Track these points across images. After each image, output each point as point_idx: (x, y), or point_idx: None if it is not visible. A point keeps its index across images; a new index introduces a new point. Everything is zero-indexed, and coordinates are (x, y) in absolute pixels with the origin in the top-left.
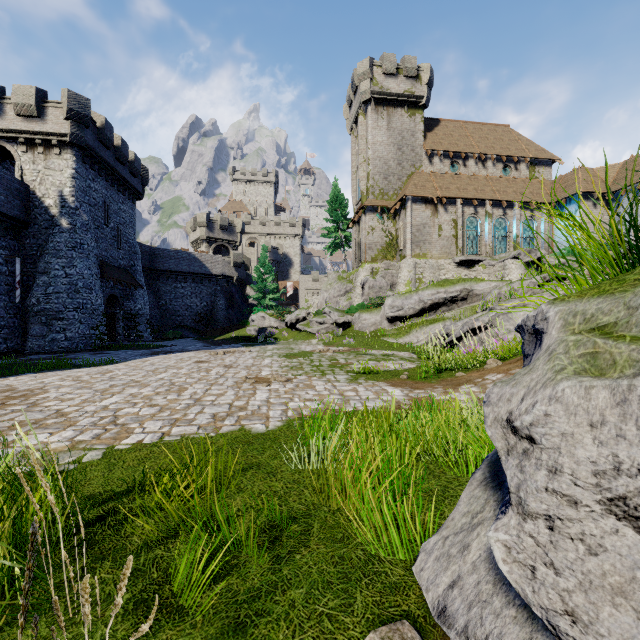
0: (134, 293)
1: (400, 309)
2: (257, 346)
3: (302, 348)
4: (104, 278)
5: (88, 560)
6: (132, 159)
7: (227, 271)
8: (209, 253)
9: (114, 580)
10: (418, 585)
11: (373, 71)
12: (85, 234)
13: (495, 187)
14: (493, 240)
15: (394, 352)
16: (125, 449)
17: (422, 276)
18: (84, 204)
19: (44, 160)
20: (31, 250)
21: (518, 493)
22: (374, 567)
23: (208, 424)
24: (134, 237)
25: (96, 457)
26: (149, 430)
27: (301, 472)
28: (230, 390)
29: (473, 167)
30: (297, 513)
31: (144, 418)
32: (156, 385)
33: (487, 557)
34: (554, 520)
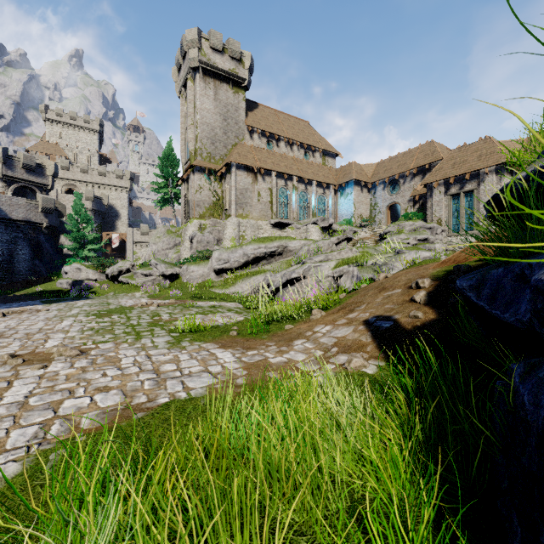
0: None
1: (226, 262)
2: (63, 302)
3: (122, 303)
4: None
5: None
6: None
7: (33, 216)
8: (7, 194)
9: None
10: None
11: (201, 42)
12: None
13: (300, 167)
14: (298, 208)
15: (221, 303)
16: None
17: (245, 234)
18: None
19: None
20: None
21: None
22: None
23: None
24: None
25: None
26: None
27: None
28: None
29: (284, 148)
30: None
31: None
32: None
33: None
34: None
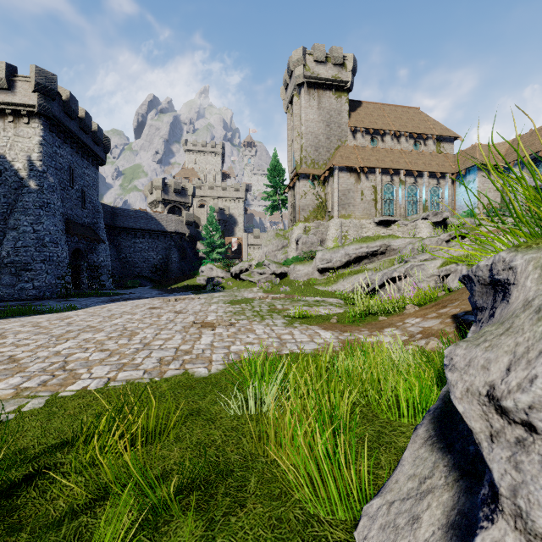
0: (97, 247)
1: (329, 261)
2: (205, 294)
3: (245, 295)
4: (69, 234)
5: (3, 532)
6: (95, 129)
7: (180, 229)
8: (164, 213)
9: None
10: None
11: (306, 59)
12: (51, 194)
13: (408, 159)
14: (406, 204)
15: (324, 298)
16: (69, 396)
17: (347, 234)
18: (51, 168)
19: (14, 128)
20: (2, 208)
21: (514, 499)
22: (313, 530)
23: (154, 368)
24: (97, 198)
25: (38, 405)
26: (96, 375)
27: (240, 418)
28: (178, 334)
29: (389, 142)
30: (234, 465)
31: (93, 363)
32: (110, 330)
33: (443, 537)
34: None
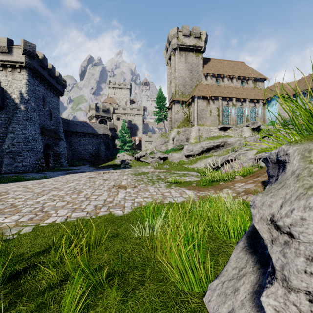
0: (58, 143)
1: (191, 151)
2: (120, 169)
3: (143, 170)
4: (43, 135)
5: (13, 297)
6: (57, 75)
7: (106, 132)
8: (97, 123)
9: (27, 310)
10: (207, 309)
11: (178, 34)
12: (33, 113)
13: (237, 91)
14: (236, 117)
15: (188, 172)
16: (45, 226)
17: (202, 135)
18: (32, 97)
19: (11, 75)
20: (5, 121)
21: (282, 272)
22: (181, 297)
23: (92, 211)
24: (58, 115)
25: (28, 231)
26: (60, 215)
27: (141, 238)
28: (105, 192)
29: (226, 82)
30: (138, 263)
31: (58, 208)
32: (67, 190)
33: (250, 298)
34: (312, 295)
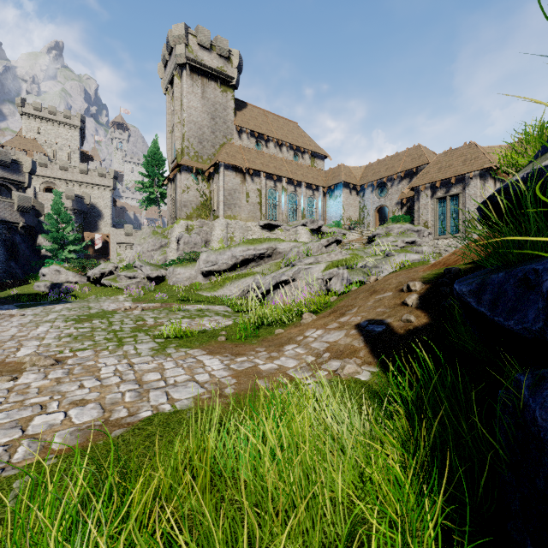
0: None
1: (214, 264)
2: (40, 306)
3: (104, 306)
4: None
5: None
6: None
7: (8, 215)
8: None
9: None
10: None
11: (188, 38)
12: None
13: (289, 168)
14: (288, 210)
15: (209, 306)
16: None
17: (233, 235)
18: None
19: None
20: None
21: None
22: None
23: None
24: None
25: None
26: None
27: None
28: None
29: (273, 149)
30: None
31: None
32: None
33: None
34: None
